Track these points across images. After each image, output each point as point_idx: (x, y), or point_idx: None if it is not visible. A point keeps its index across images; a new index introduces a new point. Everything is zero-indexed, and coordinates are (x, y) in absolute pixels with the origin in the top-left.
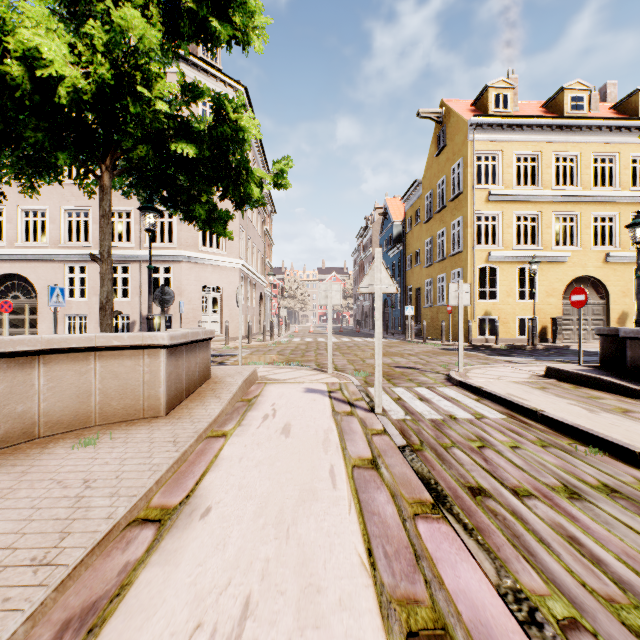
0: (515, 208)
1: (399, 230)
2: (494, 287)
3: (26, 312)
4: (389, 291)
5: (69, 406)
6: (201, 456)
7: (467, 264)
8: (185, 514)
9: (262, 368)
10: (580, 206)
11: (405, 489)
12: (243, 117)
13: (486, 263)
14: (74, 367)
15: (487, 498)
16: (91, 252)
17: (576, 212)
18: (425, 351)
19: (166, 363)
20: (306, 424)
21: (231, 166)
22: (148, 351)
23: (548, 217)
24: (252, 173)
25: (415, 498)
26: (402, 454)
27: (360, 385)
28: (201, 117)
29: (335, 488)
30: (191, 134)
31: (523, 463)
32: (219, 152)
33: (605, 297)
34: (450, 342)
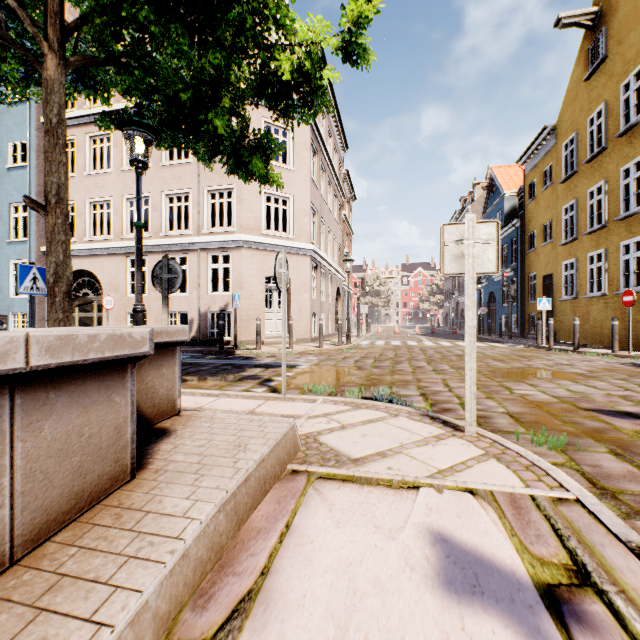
0: None
1: (512, 204)
2: None
3: (94, 310)
4: None
5: None
6: None
7: None
8: None
9: (320, 404)
10: None
11: None
12: None
13: None
14: None
15: None
16: (149, 242)
17: None
18: (602, 368)
19: None
20: None
21: None
22: None
23: None
24: None
25: None
26: None
27: None
28: None
29: None
30: None
31: None
32: None
33: None
34: (629, 352)
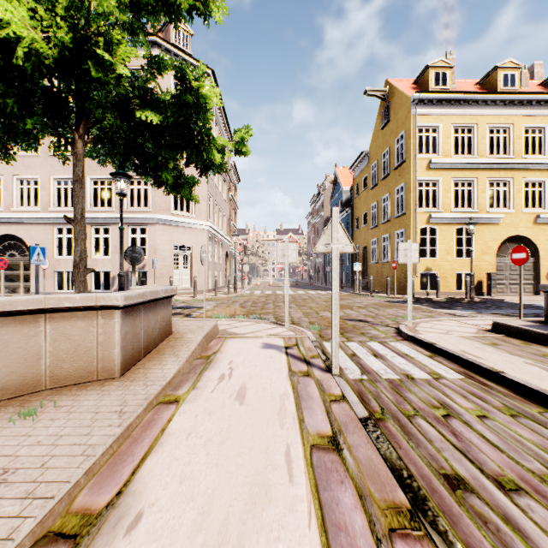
0: (453, 175)
1: (348, 196)
2: (433, 246)
3: (21, 268)
4: (346, 251)
5: (16, 371)
6: (147, 430)
7: (410, 225)
8: (109, 525)
9: (224, 321)
10: (512, 173)
11: (374, 484)
12: (204, 85)
13: (427, 224)
14: (22, 330)
15: (469, 493)
16: None
17: (509, 178)
18: (373, 304)
19: (121, 324)
20: (262, 387)
21: (193, 133)
22: (102, 312)
23: (483, 183)
24: (214, 139)
25: (387, 500)
26: (365, 429)
27: (315, 340)
28: (167, 89)
29: (292, 482)
30: (155, 102)
31: (497, 439)
32: (182, 120)
33: (535, 254)
34: (395, 295)
